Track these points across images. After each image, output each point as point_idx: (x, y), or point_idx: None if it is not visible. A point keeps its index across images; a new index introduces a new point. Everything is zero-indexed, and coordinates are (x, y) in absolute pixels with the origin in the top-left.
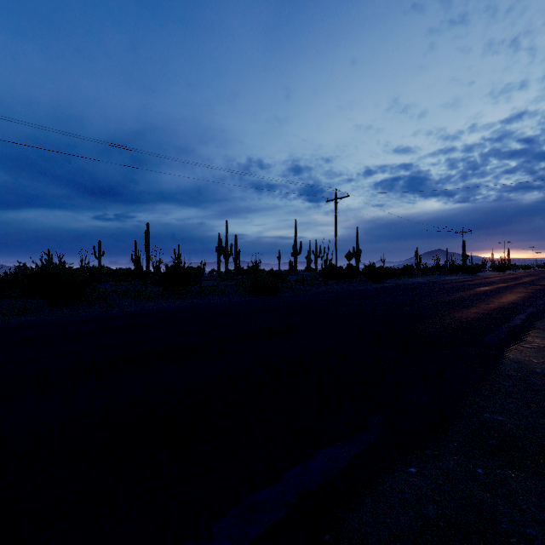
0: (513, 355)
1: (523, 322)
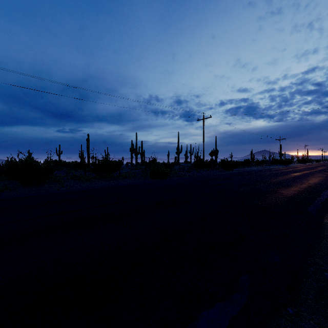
0: None
1: None
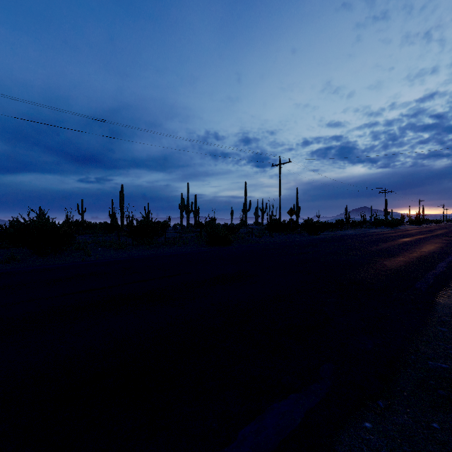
0: (443, 300)
1: (445, 269)
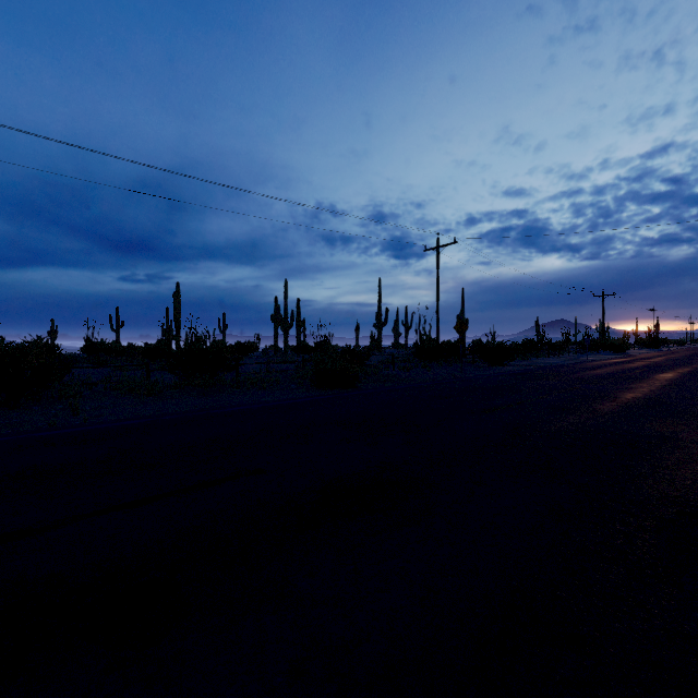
0: None
1: None
